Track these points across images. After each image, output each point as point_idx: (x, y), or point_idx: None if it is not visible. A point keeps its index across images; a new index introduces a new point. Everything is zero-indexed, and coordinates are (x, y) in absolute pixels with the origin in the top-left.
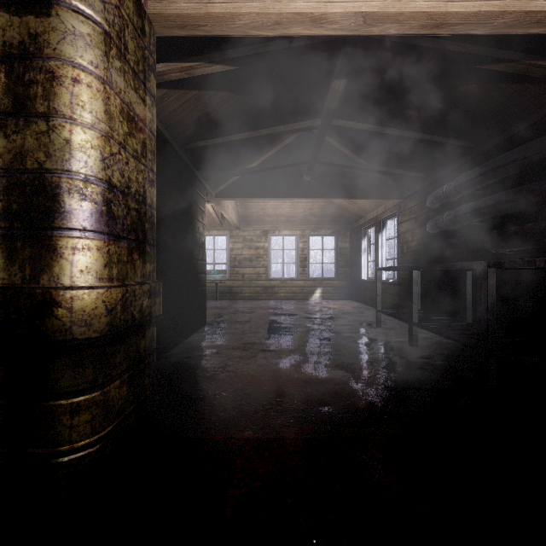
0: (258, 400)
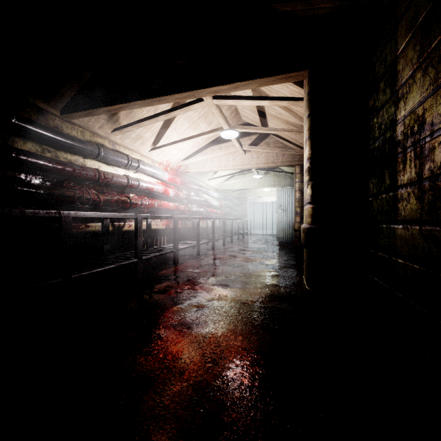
0: (241, 317)
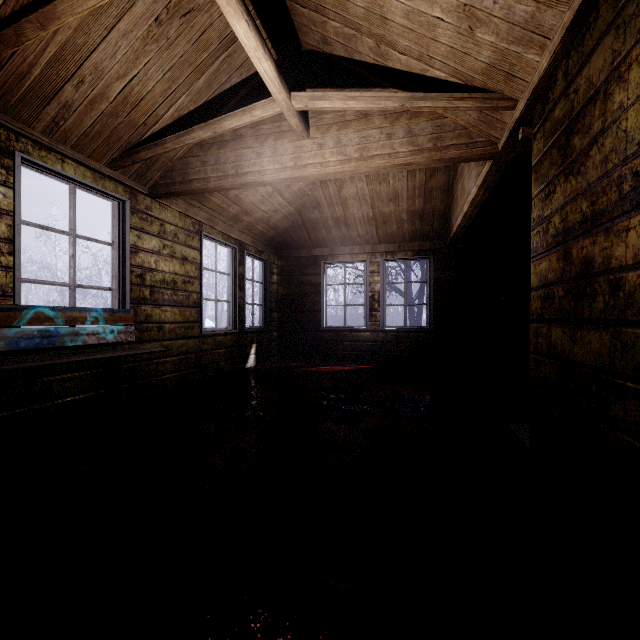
0: None
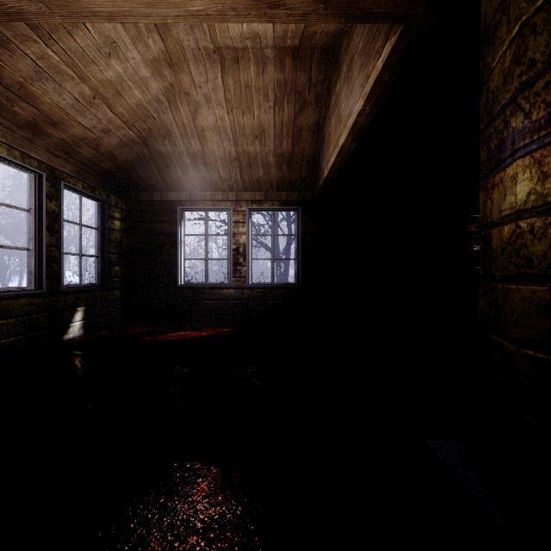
0: None
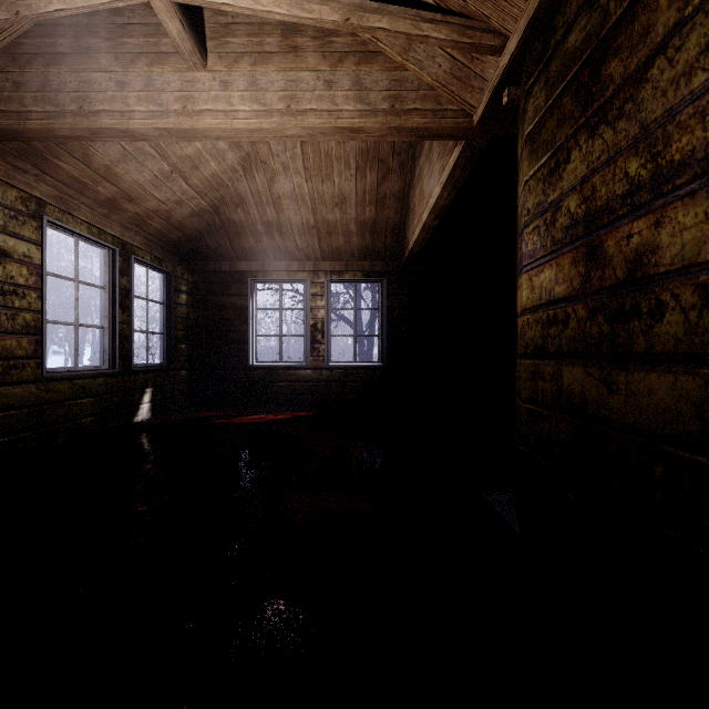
0: None
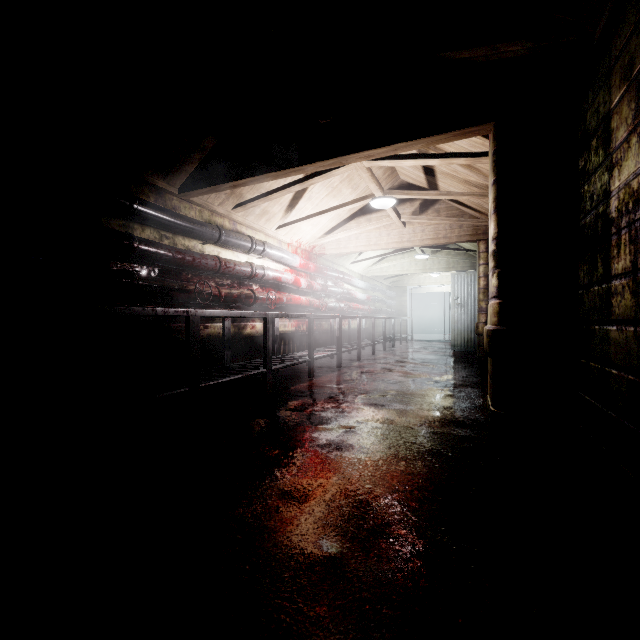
0: (404, 441)
